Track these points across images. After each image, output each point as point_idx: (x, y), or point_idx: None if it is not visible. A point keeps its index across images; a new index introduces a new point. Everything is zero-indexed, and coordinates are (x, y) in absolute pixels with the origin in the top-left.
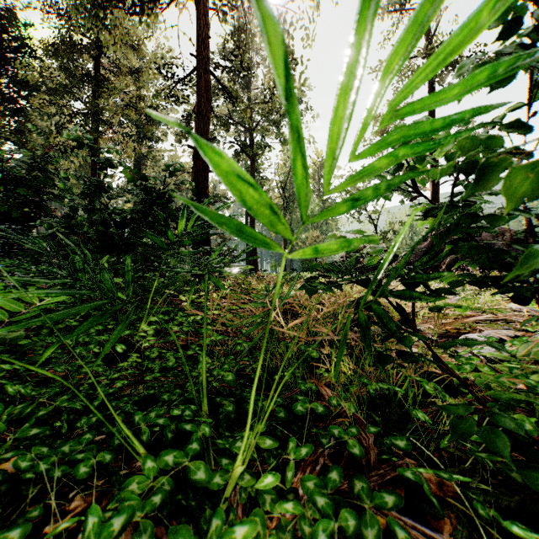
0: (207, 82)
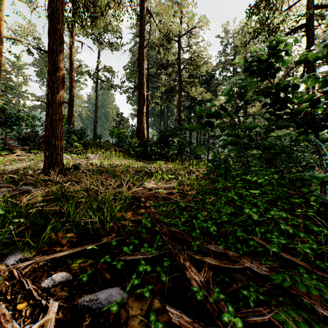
0: (313, 69)
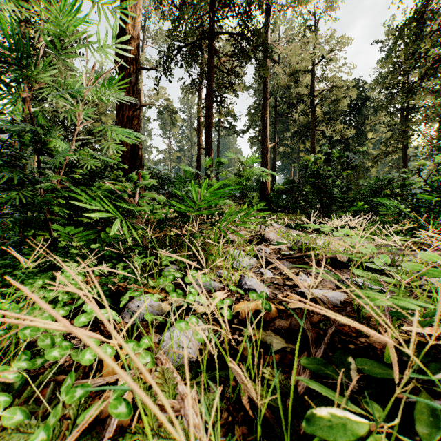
0: None
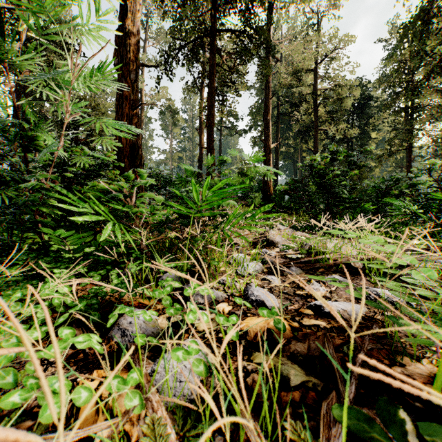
0: None
